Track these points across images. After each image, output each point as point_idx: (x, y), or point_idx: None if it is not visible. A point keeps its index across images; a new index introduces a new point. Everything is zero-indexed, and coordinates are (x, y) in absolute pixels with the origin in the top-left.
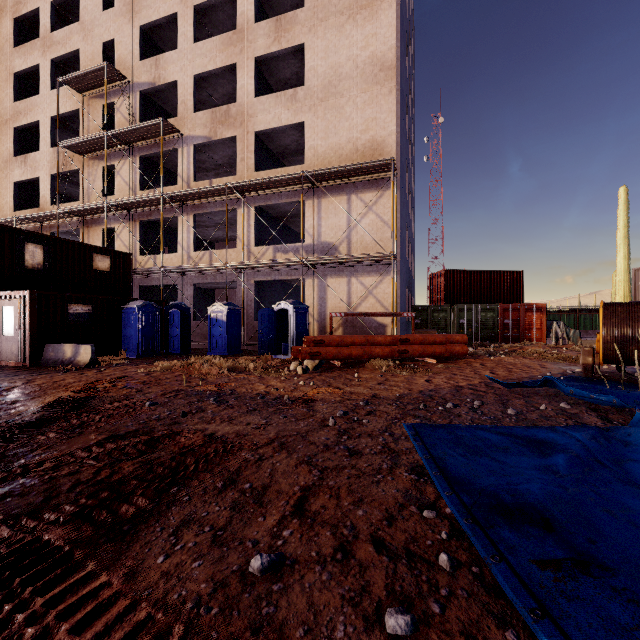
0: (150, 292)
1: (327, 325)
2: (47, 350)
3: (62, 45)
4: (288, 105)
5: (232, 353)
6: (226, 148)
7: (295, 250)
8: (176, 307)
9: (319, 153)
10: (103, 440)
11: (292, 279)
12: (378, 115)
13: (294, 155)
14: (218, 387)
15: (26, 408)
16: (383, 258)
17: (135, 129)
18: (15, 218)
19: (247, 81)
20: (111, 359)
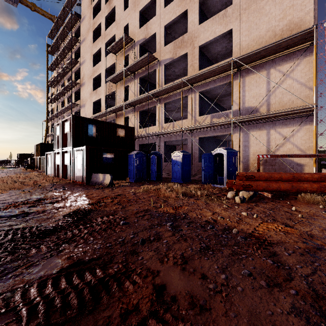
0: (144, 147)
1: (249, 164)
2: (93, 176)
3: (109, 35)
4: (220, 22)
5: (185, 181)
6: (182, 63)
7: (225, 115)
8: (154, 154)
9: (243, 46)
10: (65, 268)
11: (221, 136)
12: (295, 2)
13: (223, 58)
14: (174, 210)
15: (61, 213)
16: (305, 110)
17: (136, 63)
18: (92, 117)
19: (194, 17)
20: (121, 182)
